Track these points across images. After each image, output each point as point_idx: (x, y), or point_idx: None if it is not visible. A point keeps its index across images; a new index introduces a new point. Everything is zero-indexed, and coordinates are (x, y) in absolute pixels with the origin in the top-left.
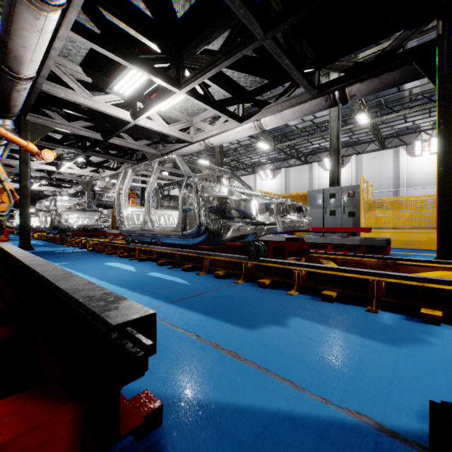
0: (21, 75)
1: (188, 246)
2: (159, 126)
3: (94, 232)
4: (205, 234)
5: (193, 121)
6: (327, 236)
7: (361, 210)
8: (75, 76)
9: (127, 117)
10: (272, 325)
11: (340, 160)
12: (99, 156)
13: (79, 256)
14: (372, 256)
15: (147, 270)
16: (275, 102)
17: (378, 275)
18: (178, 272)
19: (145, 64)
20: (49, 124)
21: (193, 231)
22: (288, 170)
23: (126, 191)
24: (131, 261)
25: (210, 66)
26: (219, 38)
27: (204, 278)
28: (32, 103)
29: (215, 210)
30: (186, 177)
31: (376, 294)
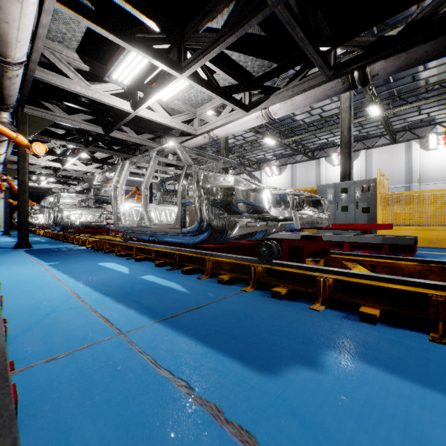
0: (10, 59)
1: (188, 245)
2: (161, 118)
3: (98, 228)
4: (207, 232)
5: (197, 112)
6: (342, 234)
7: (378, 206)
8: (72, 65)
9: (127, 108)
10: (300, 367)
11: (351, 153)
12: (102, 151)
13: (75, 254)
14: (409, 259)
15: (142, 272)
16: (285, 87)
17: (441, 288)
18: (176, 275)
19: (142, 44)
20: (48, 117)
21: (193, 228)
22: (294, 166)
23: (122, 184)
24: (128, 261)
25: (213, 44)
26: (224, 14)
27: (206, 284)
28: (27, 93)
29: (219, 203)
30: (185, 166)
31: (440, 316)
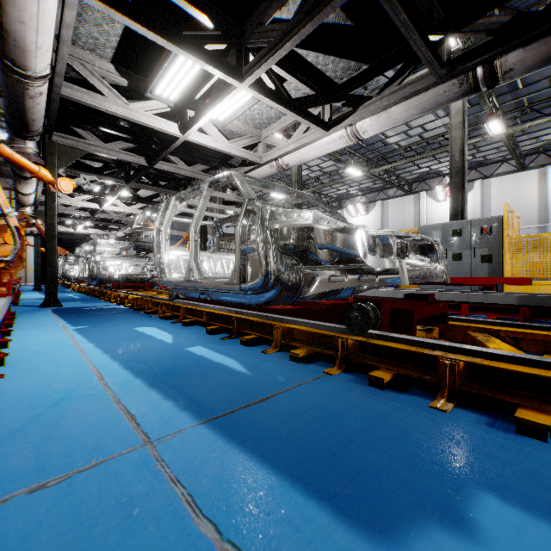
0: (29, 71)
1: (249, 306)
2: (217, 143)
3: (141, 282)
4: (275, 289)
5: (261, 135)
6: (456, 291)
7: (506, 253)
8: (107, 79)
9: (174, 131)
10: (436, 528)
11: (465, 184)
12: (146, 188)
13: (110, 315)
14: None
15: (189, 341)
16: (378, 95)
17: None
18: (234, 346)
19: (191, 45)
20: (81, 146)
21: (256, 283)
22: (386, 203)
23: (167, 226)
24: (173, 325)
25: (283, 38)
26: None
27: (273, 361)
28: (54, 116)
29: (292, 249)
30: (246, 200)
31: None
